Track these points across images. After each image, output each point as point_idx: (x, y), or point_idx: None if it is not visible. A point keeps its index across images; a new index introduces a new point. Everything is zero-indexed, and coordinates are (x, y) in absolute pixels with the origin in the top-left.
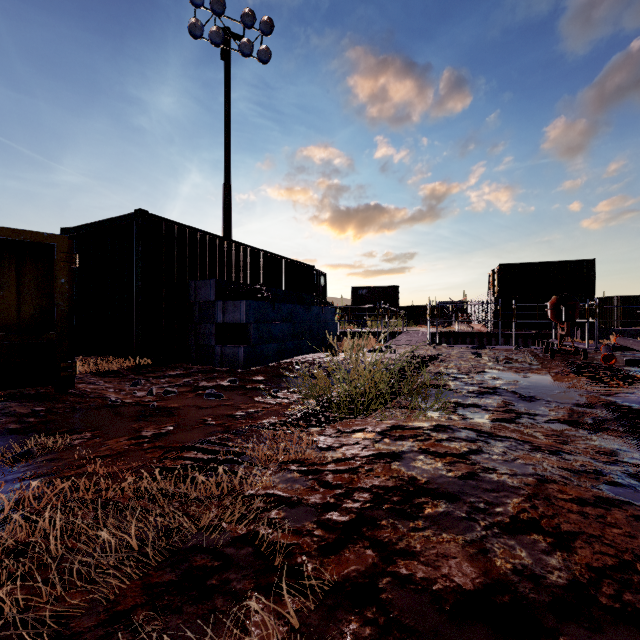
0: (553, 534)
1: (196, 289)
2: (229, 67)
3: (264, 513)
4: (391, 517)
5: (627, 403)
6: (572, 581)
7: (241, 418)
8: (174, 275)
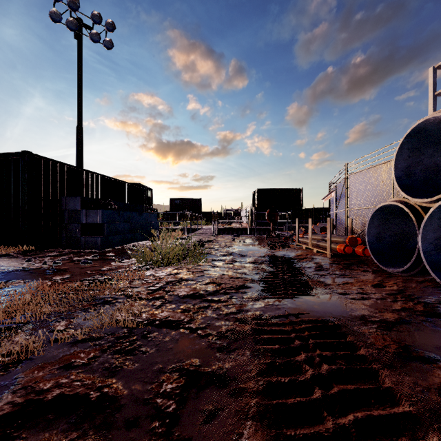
0: (217, 284)
1: (66, 202)
2: (81, 46)
3: (126, 290)
4: (171, 286)
5: (277, 255)
6: (216, 290)
7: (106, 270)
8: (49, 193)
